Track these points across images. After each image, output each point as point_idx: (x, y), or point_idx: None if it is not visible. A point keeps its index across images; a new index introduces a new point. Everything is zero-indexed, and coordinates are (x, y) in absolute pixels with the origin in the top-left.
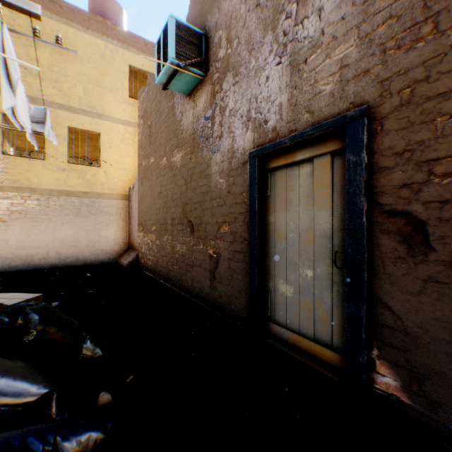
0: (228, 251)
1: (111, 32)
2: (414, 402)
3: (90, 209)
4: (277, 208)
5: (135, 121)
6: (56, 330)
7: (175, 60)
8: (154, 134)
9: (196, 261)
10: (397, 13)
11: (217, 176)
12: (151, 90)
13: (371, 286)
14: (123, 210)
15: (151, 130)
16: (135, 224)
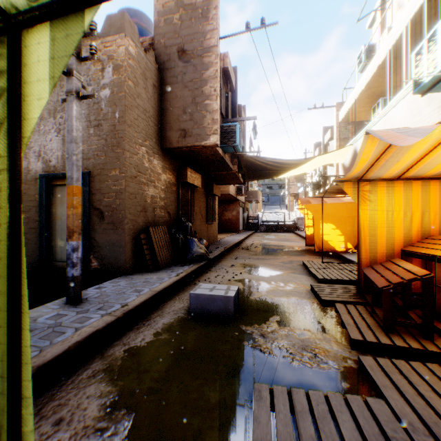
0: (26, 229)
1: None
2: (101, 267)
3: None
4: (58, 205)
5: None
6: None
7: None
8: None
9: None
10: (98, 144)
11: None
12: None
13: (91, 234)
14: None
15: None
16: None
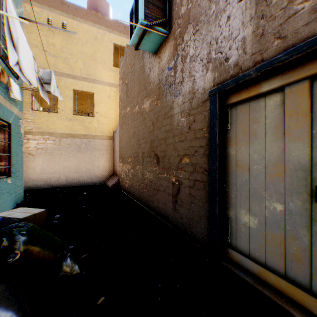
0: (189, 180)
1: (101, 21)
2: None
3: (87, 146)
4: (239, 141)
5: (117, 83)
6: (39, 250)
7: (144, 21)
8: (129, 89)
9: (161, 187)
10: None
11: (179, 115)
12: (127, 57)
13: None
14: (109, 147)
15: (127, 87)
16: (117, 157)
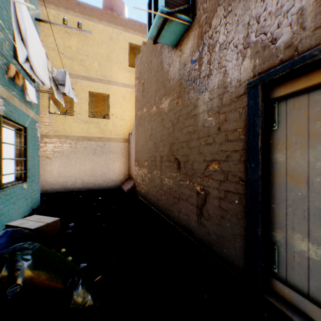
0: (218, 190)
1: (117, 20)
2: None
3: (103, 149)
4: (291, 144)
5: (133, 84)
6: (44, 279)
7: (164, 8)
8: (146, 89)
9: (183, 195)
10: None
11: (205, 114)
12: (144, 54)
13: None
14: (124, 149)
15: (144, 86)
16: (132, 160)
